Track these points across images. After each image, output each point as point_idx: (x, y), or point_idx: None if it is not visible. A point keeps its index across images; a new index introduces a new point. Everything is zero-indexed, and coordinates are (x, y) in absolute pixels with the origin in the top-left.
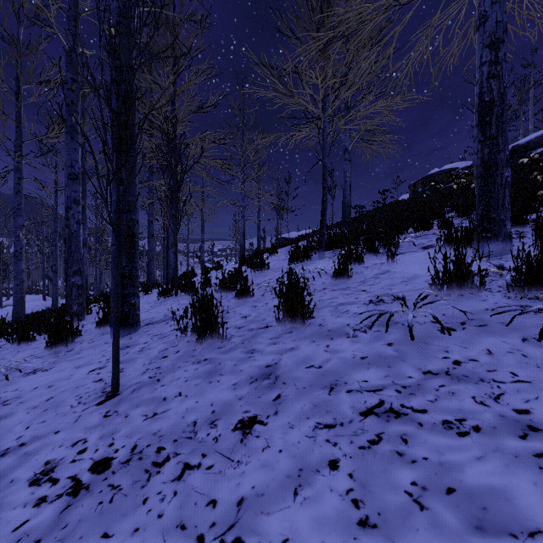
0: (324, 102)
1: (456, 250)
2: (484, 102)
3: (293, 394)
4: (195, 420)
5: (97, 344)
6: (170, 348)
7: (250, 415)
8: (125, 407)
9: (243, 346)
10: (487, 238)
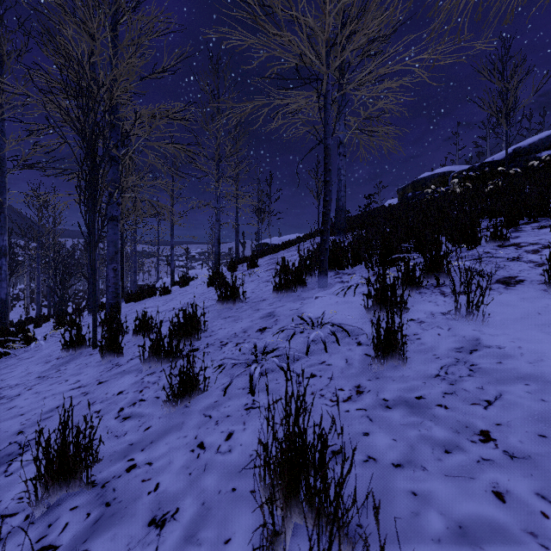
0: (327, 54)
1: None
2: None
3: None
4: None
5: None
6: None
7: None
8: None
9: None
10: None
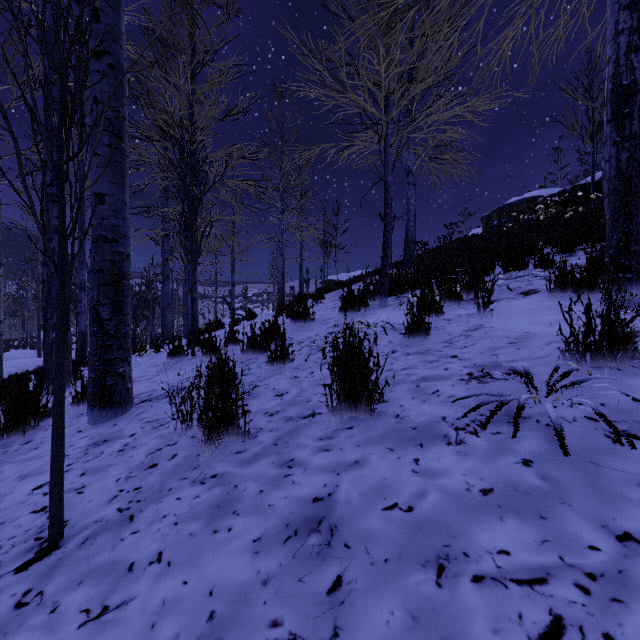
0: (386, 102)
1: (607, 299)
2: (622, 86)
3: (365, 579)
4: (173, 639)
5: (66, 432)
6: (165, 448)
7: (283, 635)
8: (59, 584)
9: (275, 451)
10: (626, 281)
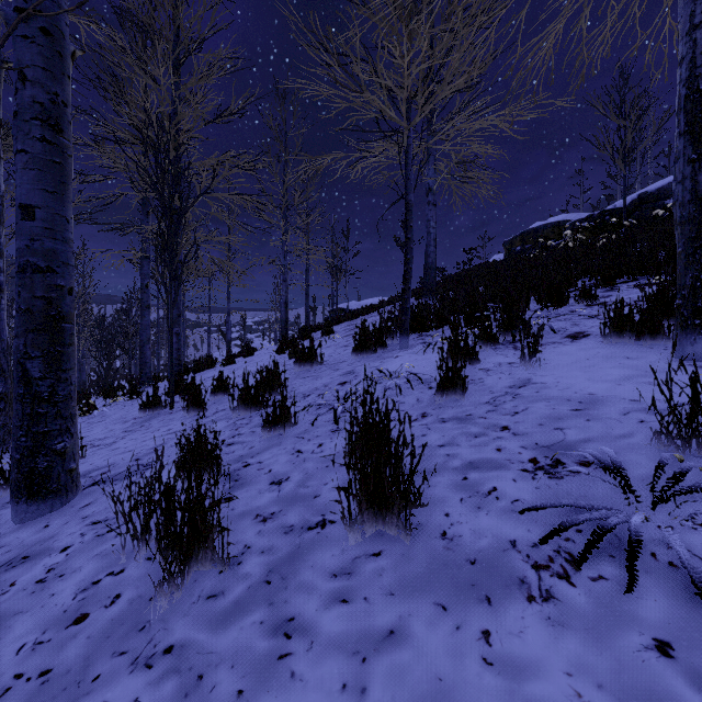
0: (408, 107)
1: None
2: (699, 92)
3: None
4: None
5: None
6: (106, 579)
7: None
8: None
9: (266, 598)
10: None
